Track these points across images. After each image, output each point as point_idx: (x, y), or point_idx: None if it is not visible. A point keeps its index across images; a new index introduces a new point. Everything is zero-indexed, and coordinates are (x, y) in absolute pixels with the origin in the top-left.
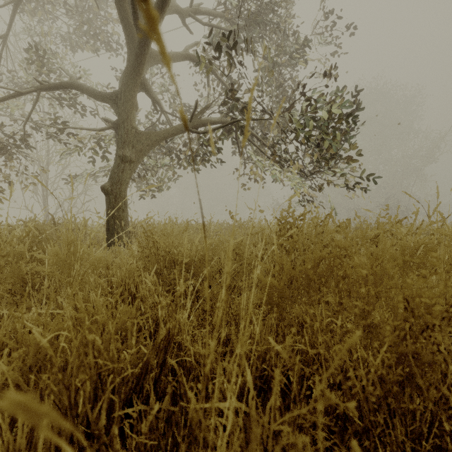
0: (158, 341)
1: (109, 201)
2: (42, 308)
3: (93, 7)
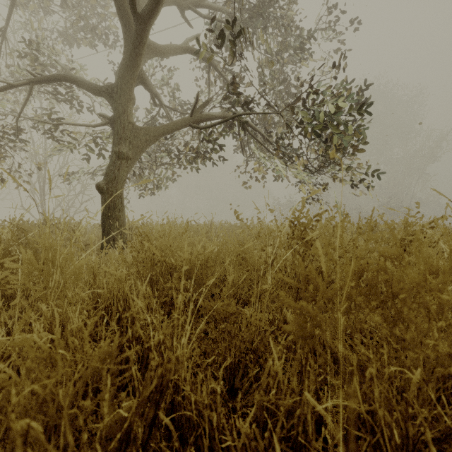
0: (144, 396)
1: (104, 200)
2: (14, 326)
3: (90, 0)
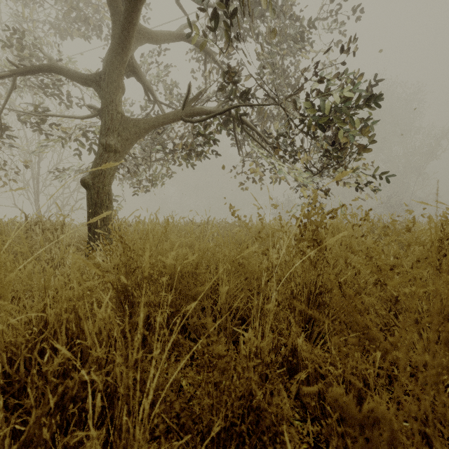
0: None
1: (90, 197)
2: None
3: None
